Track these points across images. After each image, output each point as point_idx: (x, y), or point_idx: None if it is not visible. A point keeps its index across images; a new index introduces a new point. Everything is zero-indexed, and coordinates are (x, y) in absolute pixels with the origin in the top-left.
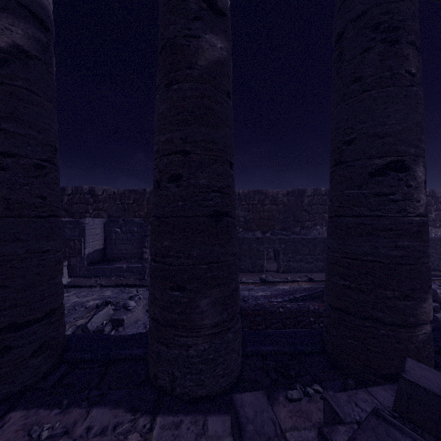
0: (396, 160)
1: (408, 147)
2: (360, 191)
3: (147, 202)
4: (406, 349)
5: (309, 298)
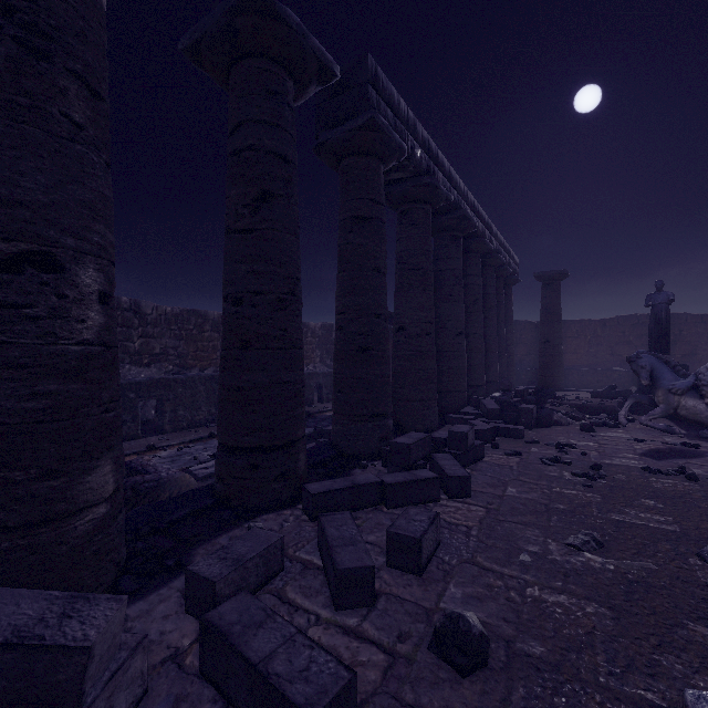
0: (41, 252)
1: (63, 235)
2: None
3: None
4: (52, 557)
5: None
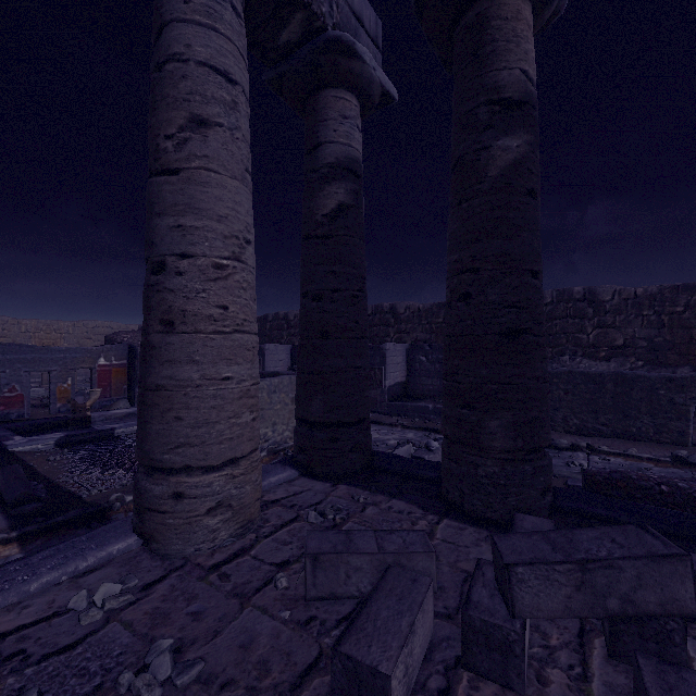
0: None
1: None
2: None
3: None
4: None
5: None
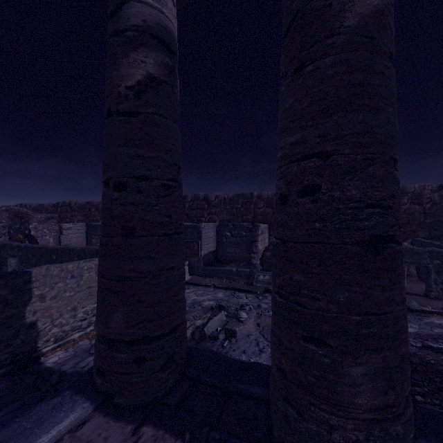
0: None
1: None
2: None
3: (254, 206)
4: None
5: None
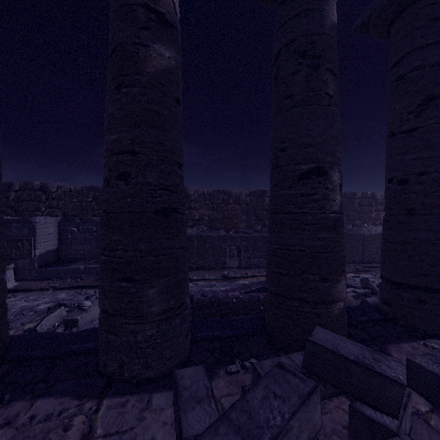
0: (318, 167)
1: (327, 156)
2: (291, 191)
3: None
4: (324, 322)
5: (263, 290)
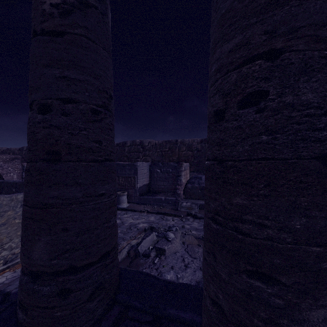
0: None
1: None
2: None
3: (178, 150)
4: None
5: None
